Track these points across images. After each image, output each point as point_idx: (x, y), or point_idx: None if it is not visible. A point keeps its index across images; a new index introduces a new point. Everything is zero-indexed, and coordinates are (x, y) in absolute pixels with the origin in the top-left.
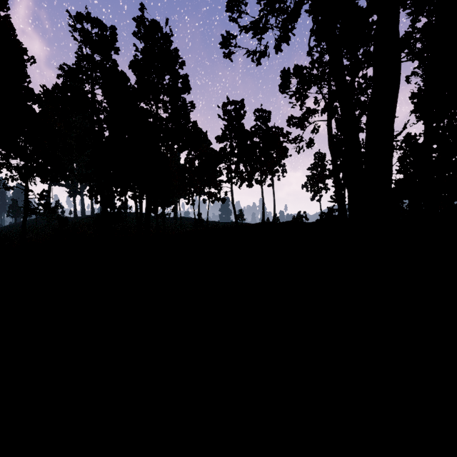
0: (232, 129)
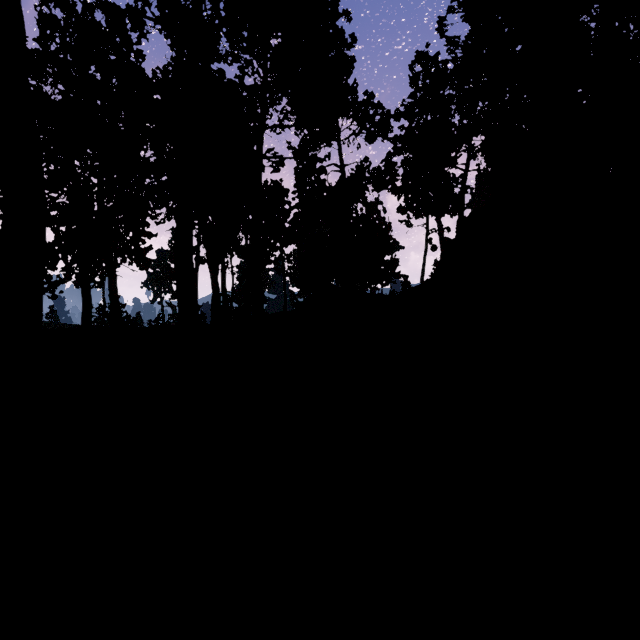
0: None
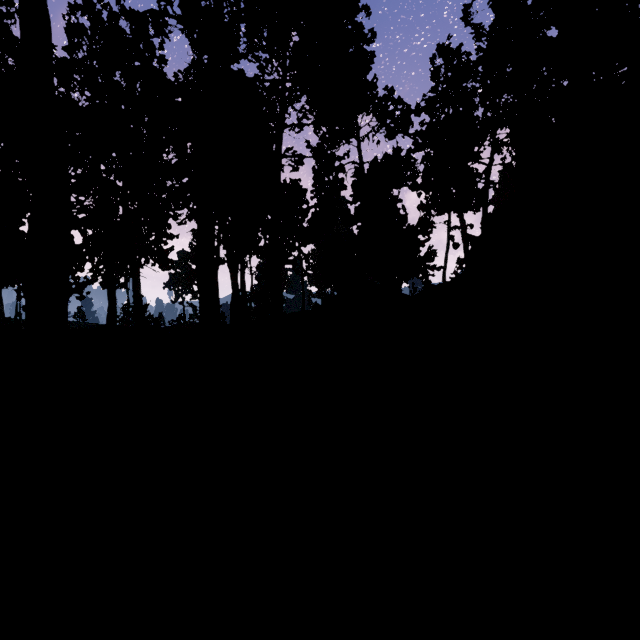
0: None
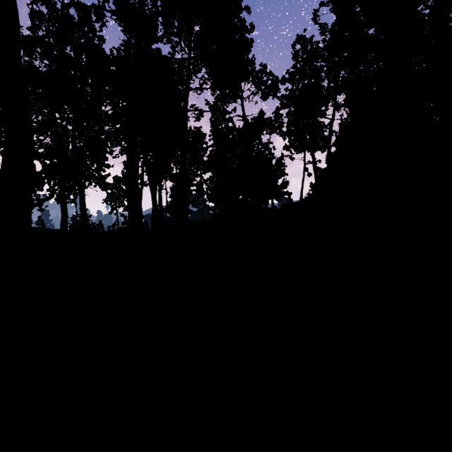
0: None
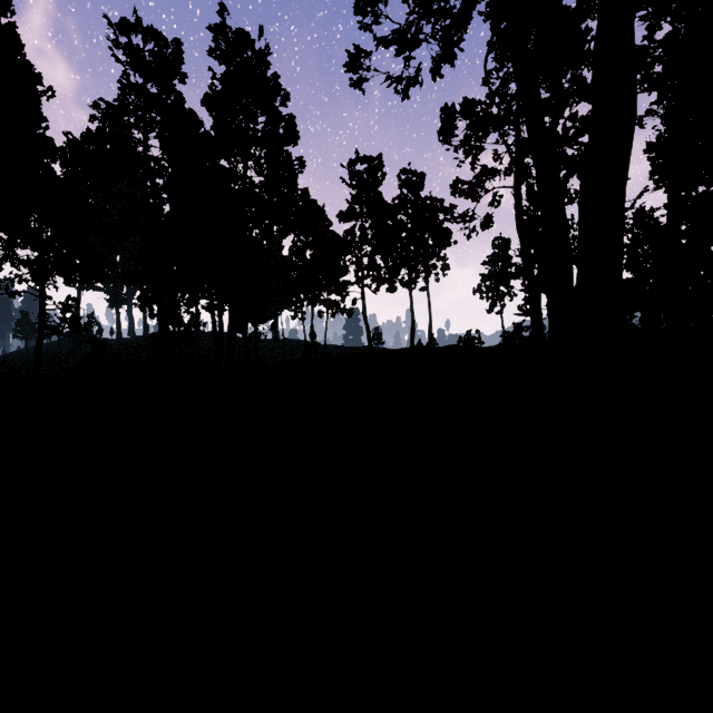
0: (364, 201)
